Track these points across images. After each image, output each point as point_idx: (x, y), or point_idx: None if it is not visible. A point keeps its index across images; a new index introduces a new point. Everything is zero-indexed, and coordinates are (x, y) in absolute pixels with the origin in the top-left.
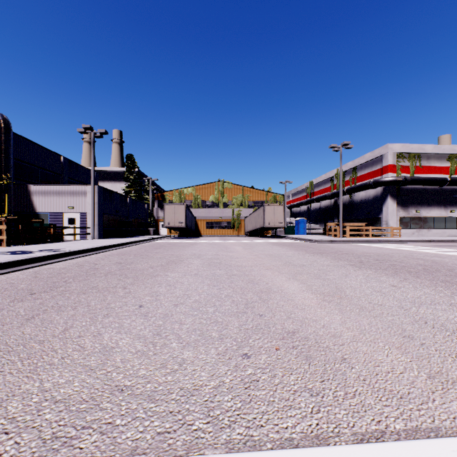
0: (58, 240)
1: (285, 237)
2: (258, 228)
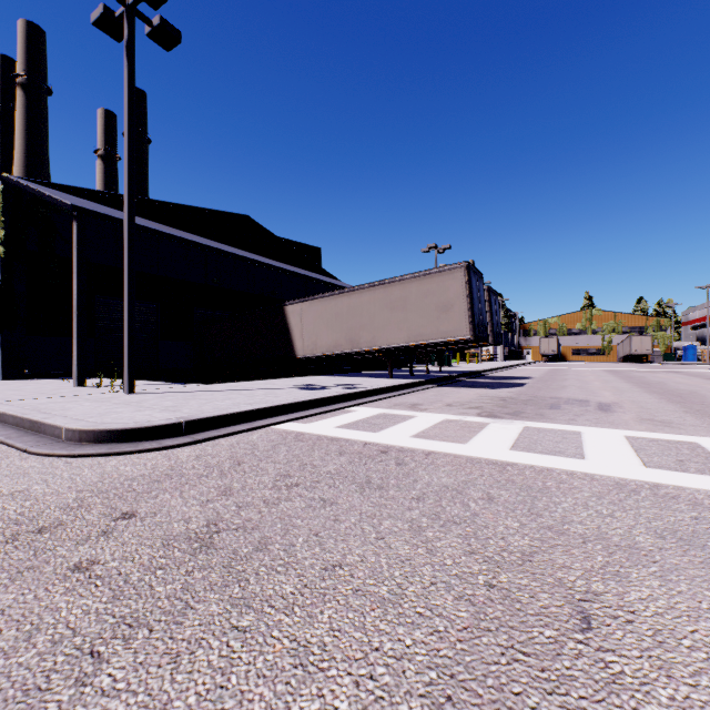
0: (492, 361)
1: (653, 362)
2: (627, 355)
